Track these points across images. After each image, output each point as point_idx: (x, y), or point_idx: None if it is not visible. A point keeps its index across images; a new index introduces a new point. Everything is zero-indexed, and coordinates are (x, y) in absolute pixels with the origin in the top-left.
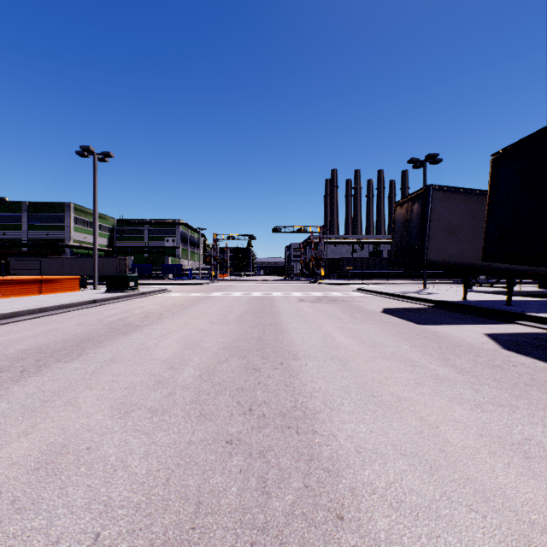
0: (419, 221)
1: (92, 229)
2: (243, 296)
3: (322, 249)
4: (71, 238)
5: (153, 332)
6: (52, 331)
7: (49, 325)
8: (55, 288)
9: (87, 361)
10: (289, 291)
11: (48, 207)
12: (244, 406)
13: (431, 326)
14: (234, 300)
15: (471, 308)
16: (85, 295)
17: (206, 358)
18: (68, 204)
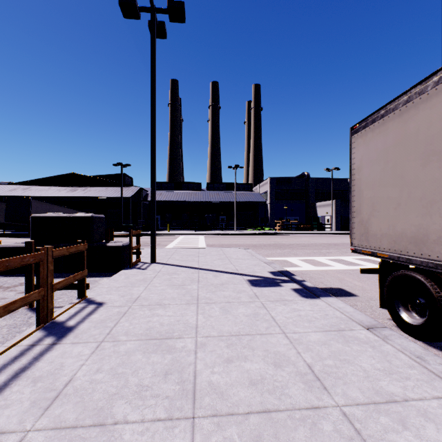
0: None
1: None
2: None
3: None
4: None
5: None
6: None
7: None
8: None
9: None
10: None
11: None
12: None
13: None
14: None
15: None
16: None
17: None
18: None
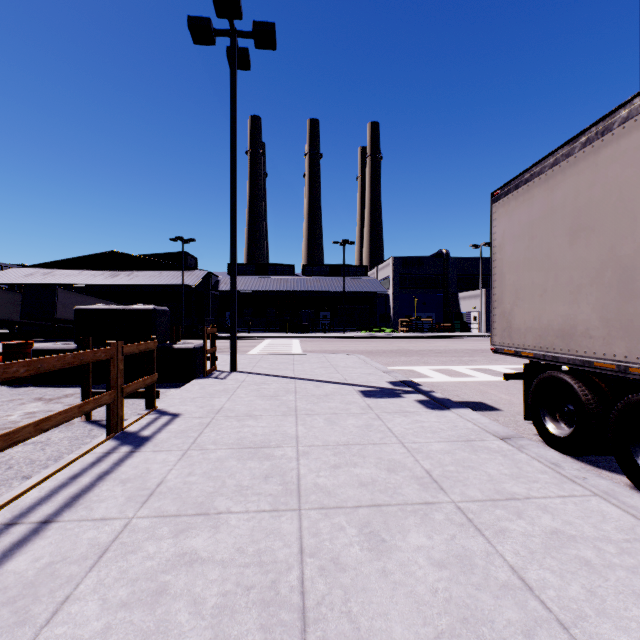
0: None
1: None
2: None
3: None
4: None
5: None
6: None
7: None
8: None
9: None
10: None
11: None
12: None
13: None
14: None
15: (5, 339)
16: None
17: None
18: None
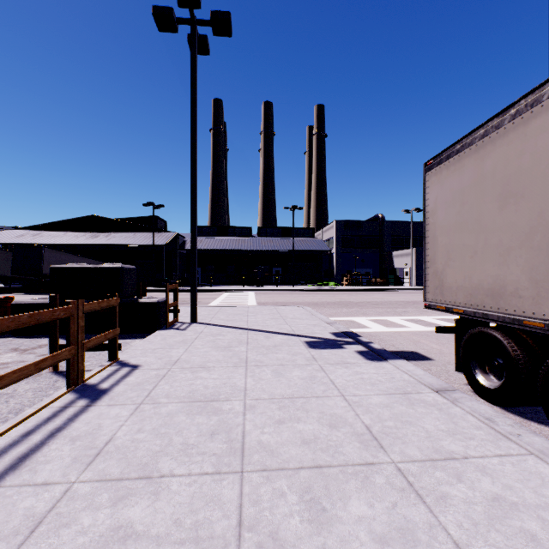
0: None
1: None
2: None
3: None
4: None
5: None
6: None
7: None
8: None
9: None
10: None
11: None
12: None
13: None
14: None
15: None
16: None
17: None
18: None
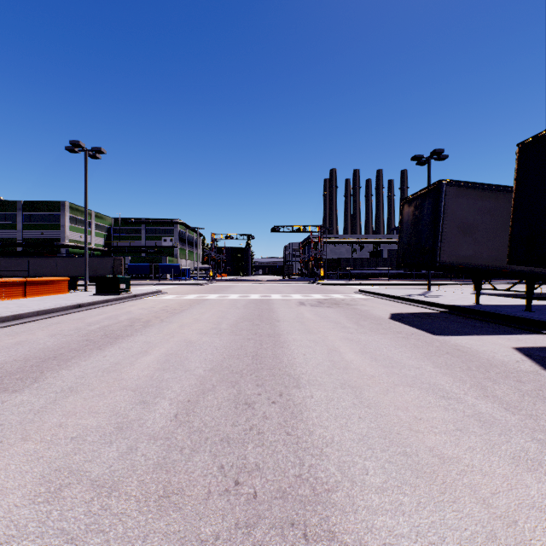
0: (430, 220)
1: (89, 228)
2: (240, 298)
3: (322, 248)
4: (66, 237)
5: (133, 345)
6: (18, 344)
7: (19, 336)
8: (41, 290)
9: (40, 390)
10: (288, 292)
11: (43, 206)
12: (227, 475)
13: (449, 337)
14: (230, 303)
15: (487, 315)
16: (71, 298)
17: (188, 385)
18: (64, 203)
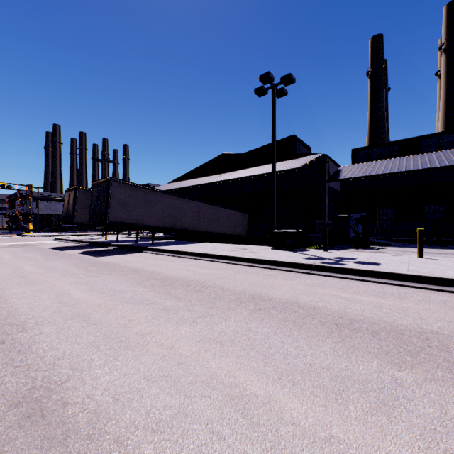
0: (73, 202)
1: None
2: None
3: (31, 205)
4: None
5: None
6: None
7: None
8: None
9: None
10: None
11: None
12: None
13: (66, 251)
14: None
15: (100, 244)
16: None
17: None
18: None
